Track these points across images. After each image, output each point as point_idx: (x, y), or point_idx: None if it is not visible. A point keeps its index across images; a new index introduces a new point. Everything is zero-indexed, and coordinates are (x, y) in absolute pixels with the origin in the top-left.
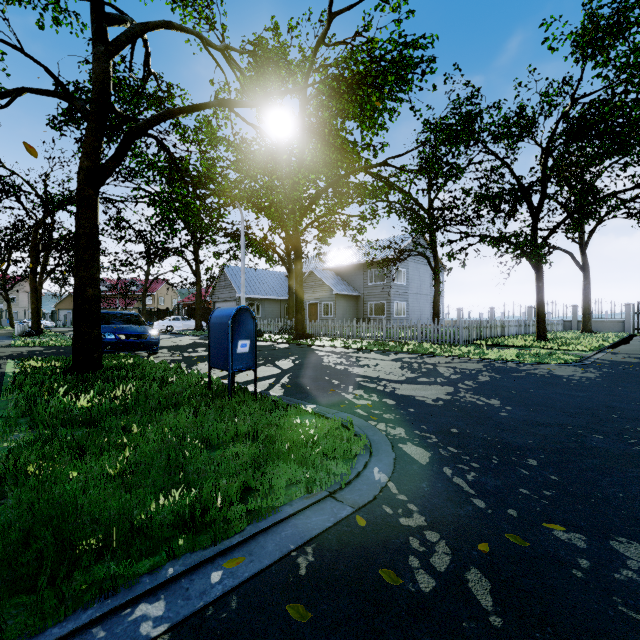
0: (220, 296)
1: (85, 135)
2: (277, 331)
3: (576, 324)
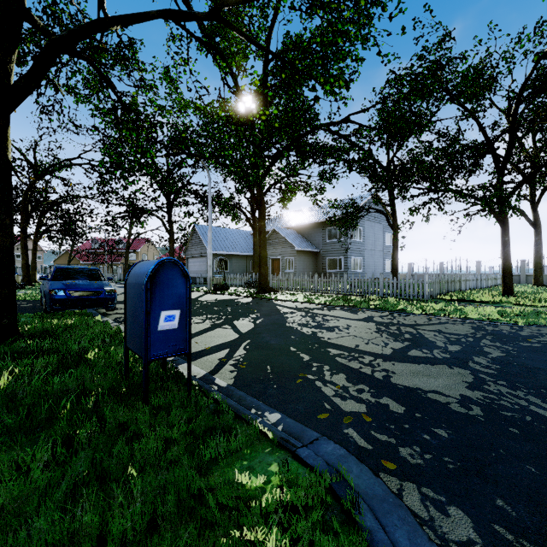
0: (192, 252)
1: None
2: (242, 284)
3: (524, 278)
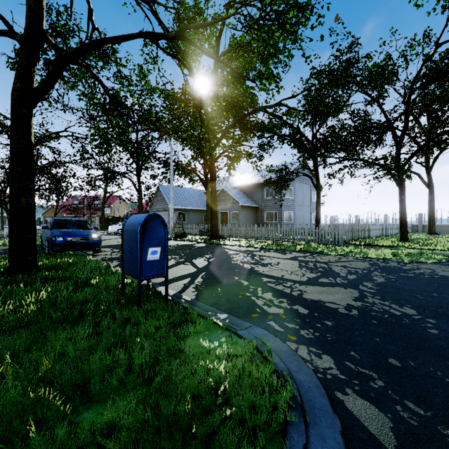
0: (157, 207)
1: (18, 59)
2: (197, 233)
3: (421, 228)
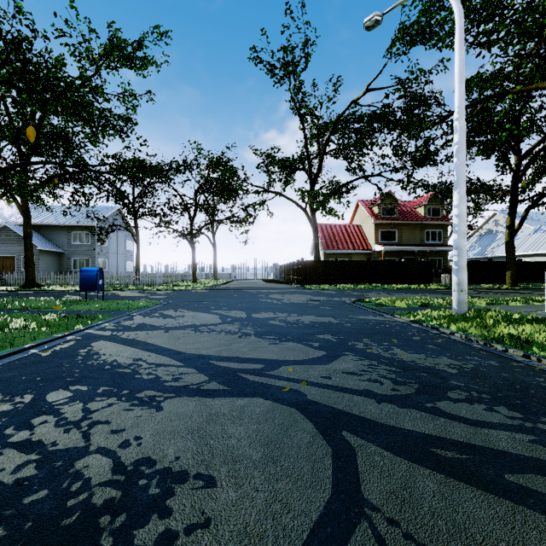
0: None
1: None
2: None
3: (211, 275)
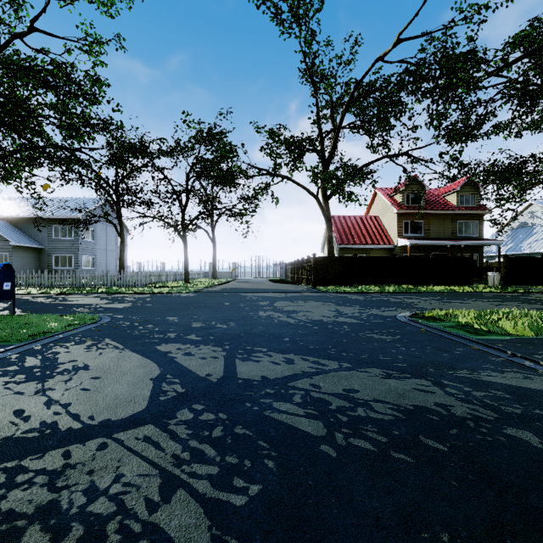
0: None
1: None
2: None
3: (211, 274)
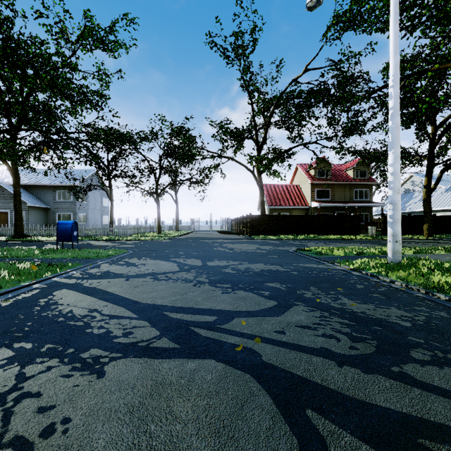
0: None
1: None
2: None
3: (174, 227)
